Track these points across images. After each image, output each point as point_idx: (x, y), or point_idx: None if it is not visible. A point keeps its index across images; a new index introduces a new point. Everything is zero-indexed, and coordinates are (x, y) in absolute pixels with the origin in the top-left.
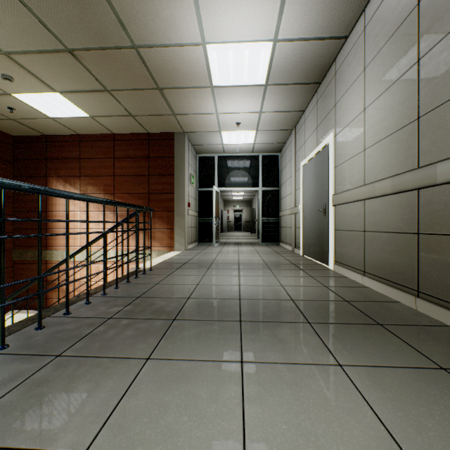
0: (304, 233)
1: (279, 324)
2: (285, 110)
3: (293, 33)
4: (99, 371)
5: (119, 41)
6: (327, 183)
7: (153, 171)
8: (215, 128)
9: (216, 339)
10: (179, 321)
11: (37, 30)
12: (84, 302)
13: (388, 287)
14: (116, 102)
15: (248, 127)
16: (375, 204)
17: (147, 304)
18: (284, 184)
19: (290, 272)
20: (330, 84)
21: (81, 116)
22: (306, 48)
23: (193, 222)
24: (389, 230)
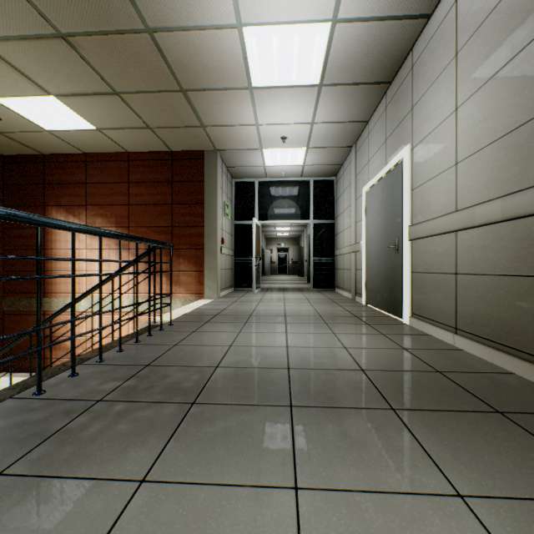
0: (368, 277)
1: (349, 412)
2: (343, 120)
3: (358, 9)
4: (55, 510)
5: (128, 21)
6: (400, 211)
7: (178, 199)
8: (255, 144)
9: (254, 440)
10: (200, 406)
11: (17, 6)
12: (69, 374)
13: (495, 351)
14: (128, 109)
15: (296, 143)
16: (473, 236)
17: (157, 377)
18: (341, 216)
19: (353, 328)
20: (405, 82)
21: (86, 128)
22: (374, 31)
23: (228, 263)
24: (495, 273)
